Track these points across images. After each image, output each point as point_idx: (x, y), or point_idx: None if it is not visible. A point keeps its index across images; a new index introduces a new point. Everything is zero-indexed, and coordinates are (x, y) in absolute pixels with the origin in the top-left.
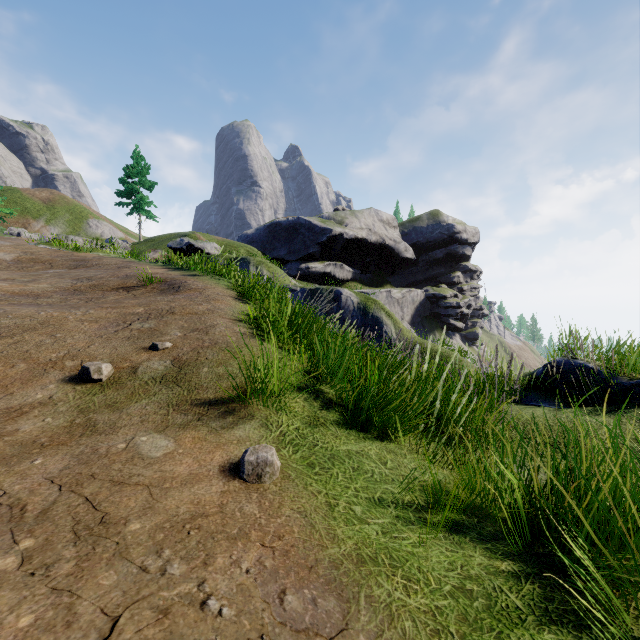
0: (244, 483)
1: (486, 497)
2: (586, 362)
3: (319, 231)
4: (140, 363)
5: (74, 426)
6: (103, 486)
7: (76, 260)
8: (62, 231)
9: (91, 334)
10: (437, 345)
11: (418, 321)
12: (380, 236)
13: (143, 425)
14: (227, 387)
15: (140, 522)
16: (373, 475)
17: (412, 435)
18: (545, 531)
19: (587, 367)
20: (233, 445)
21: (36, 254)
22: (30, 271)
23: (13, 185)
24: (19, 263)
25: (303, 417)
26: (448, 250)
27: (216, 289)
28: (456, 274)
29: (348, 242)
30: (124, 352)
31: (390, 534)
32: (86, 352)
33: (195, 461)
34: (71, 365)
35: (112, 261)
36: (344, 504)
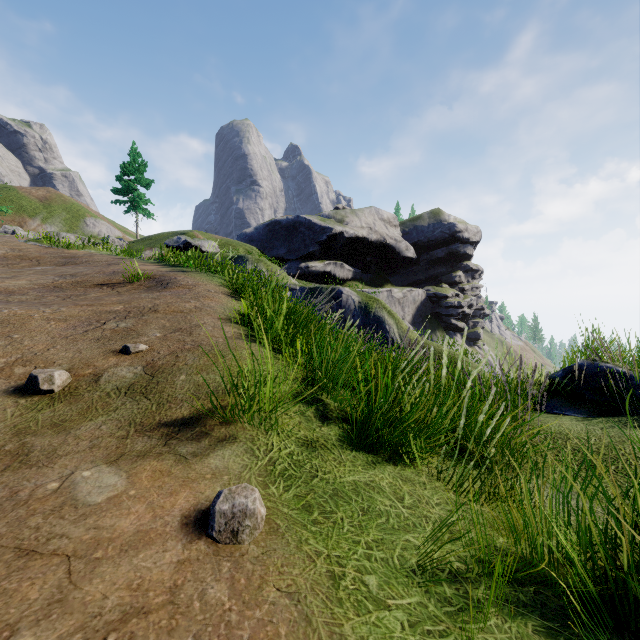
0: (213, 544)
1: (534, 546)
2: (615, 365)
3: (319, 230)
4: (105, 369)
5: (1, 455)
6: (1, 559)
7: (65, 257)
8: (59, 230)
9: (55, 335)
10: (441, 346)
11: (419, 321)
12: (381, 235)
13: (91, 453)
14: (206, 400)
15: (34, 634)
16: (388, 519)
17: (428, 454)
18: (636, 613)
19: (616, 371)
20: (205, 481)
21: (24, 251)
22: (15, 268)
23: (9, 183)
24: (5, 260)
25: (299, 437)
26: (449, 249)
27: (208, 286)
28: (457, 273)
29: (348, 241)
30: (89, 356)
31: (421, 626)
32: (43, 356)
33: (149, 509)
34: (21, 372)
35: (103, 258)
36: (353, 573)
